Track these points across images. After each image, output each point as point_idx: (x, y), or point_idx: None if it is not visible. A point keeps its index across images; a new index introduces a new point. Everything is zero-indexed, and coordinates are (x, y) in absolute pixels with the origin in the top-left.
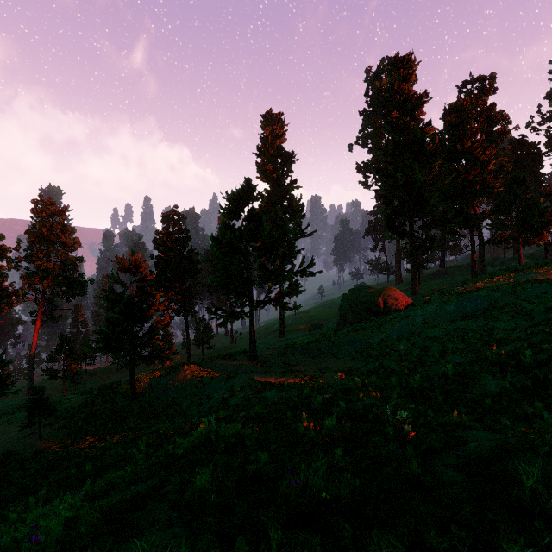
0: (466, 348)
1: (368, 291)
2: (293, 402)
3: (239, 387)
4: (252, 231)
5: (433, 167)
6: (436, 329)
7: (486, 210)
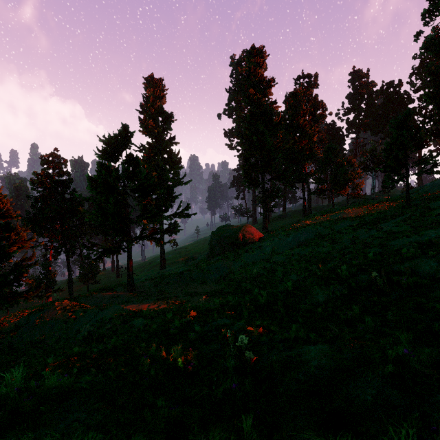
0: (300, 268)
1: (231, 228)
2: (153, 329)
3: (108, 318)
4: (129, 173)
5: (278, 135)
6: (280, 256)
7: (312, 170)
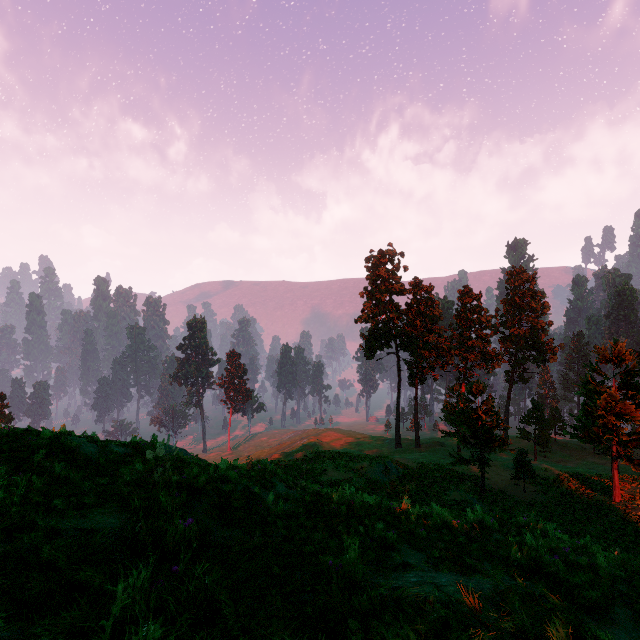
0: None
1: None
2: None
3: None
4: None
5: None
6: None
7: None
